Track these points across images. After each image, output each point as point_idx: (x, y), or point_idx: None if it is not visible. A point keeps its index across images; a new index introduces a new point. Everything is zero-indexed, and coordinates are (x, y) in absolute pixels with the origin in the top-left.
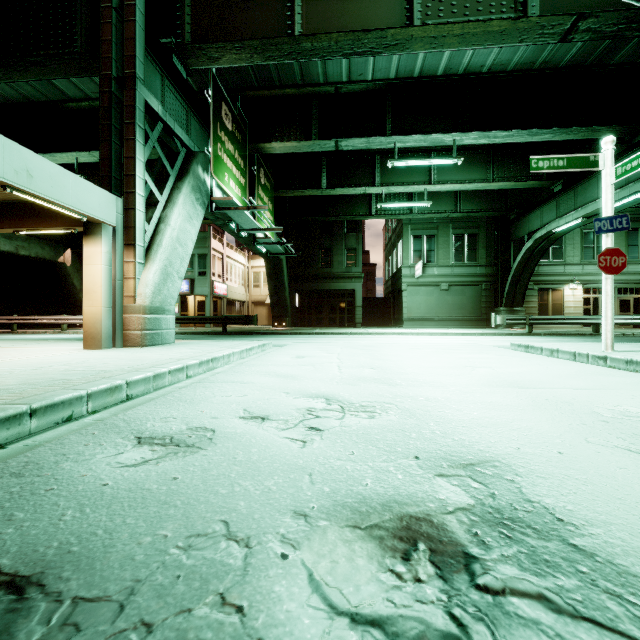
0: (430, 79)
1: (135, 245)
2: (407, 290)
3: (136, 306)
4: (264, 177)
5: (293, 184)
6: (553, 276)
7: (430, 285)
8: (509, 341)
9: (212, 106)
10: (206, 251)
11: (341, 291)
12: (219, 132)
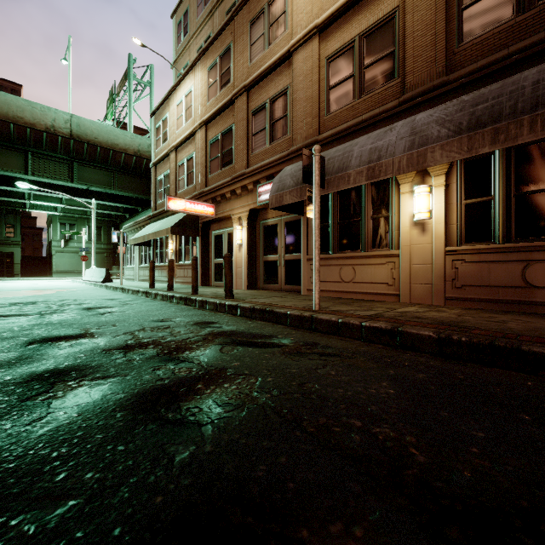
0: None
1: None
2: (56, 255)
3: None
4: None
5: None
6: None
7: (72, 252)
8: None
9: None
10: None
11: (1, 252)
12: None
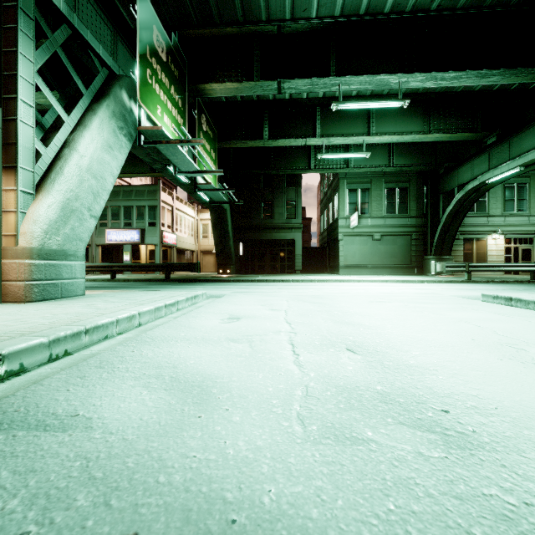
0: (376, 17)
1: (16, 168)
2: (343, 240)
3: (18, 249)
4: (206, 124)
5: (236, 135)
6: (477, 227)
7: (364, 235)
8: (464, 290)
9: (139, 23)
10: (156, 203)
11: (282, 241)
12: (149, 57)
